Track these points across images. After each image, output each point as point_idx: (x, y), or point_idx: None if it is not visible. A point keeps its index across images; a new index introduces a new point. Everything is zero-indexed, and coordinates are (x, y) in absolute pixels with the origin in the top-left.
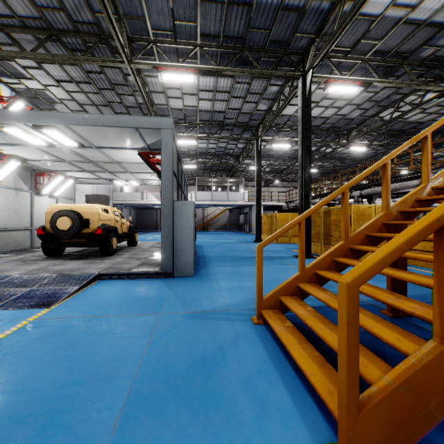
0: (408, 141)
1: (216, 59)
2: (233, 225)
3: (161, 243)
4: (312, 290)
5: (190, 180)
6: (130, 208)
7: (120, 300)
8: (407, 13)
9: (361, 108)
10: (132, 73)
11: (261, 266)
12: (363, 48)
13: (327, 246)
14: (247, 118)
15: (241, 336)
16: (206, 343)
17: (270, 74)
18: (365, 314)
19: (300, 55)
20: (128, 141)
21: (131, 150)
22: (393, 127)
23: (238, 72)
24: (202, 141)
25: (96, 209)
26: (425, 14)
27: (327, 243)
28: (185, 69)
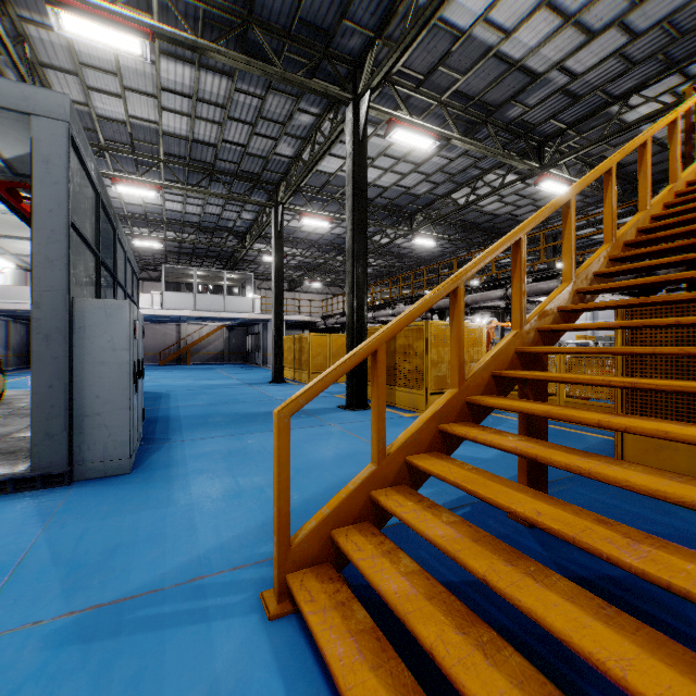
0: (548, 205)
1: (196, 28)
2: (235, 354)
3: (34, 401)
4: (409, 511)
5: (152, 270)
6: (7, 319)
7: None
8: (500, 40)
9: (431, 181)
10: None
11: (288, 461)
12: (440, 81)
13: (390, 388)
14: (258, 167)
15: (228, 687)
16: None
17: (299, 83)
18: (566, 594)
19: (350, 66)
20: None
21: None
22: (466, 217)
23: (241, 62)
24: (172, 198)
25: None
26: (520, 50)
27: (391, 383)
28: (121, 22)
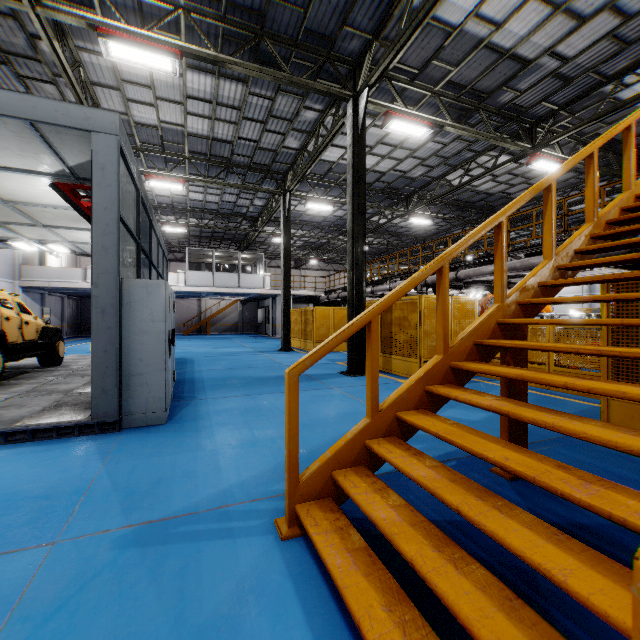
0: (529, 190)
1: (216, 43)
2: (248, 325)
3: (93, 363)
4: (397, 457)
5: (177, 252)
6: (61, 296)
7: None
8: (490, 33)
9: (426, 165)
10: (43, 29)
11: (297, 412)
12: (434, 73)
13: (387, 356)
14: (269, 159)
15: (251, 585)
16: (158, 634)
17: (305, 85)
18: (525, 523)
19: (350, 66)
20: (21, 153)
21: (33, 175)
22: (461, 196)
23: (254, 71)
24: (195, 189)
25: None
26: (510, 39)
27: (388, 352)
28: (156, 45)
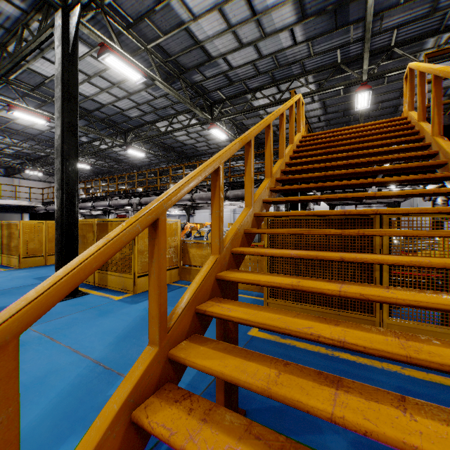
0: (238, 140)
1: None
2: None
3: None
4: None
5: None
6: None
7: None
8: (189, 20)
9: (141, 109)
10: None
11: None
12: (147, 31)
13: (103, 272)
14: None
15: None
16: None
17: None
18: None
19: None
20: None
21: None
22: (166, 141)
23: None
24: None
25: None
26: (202, 34)
27: (104, 268)
28: None
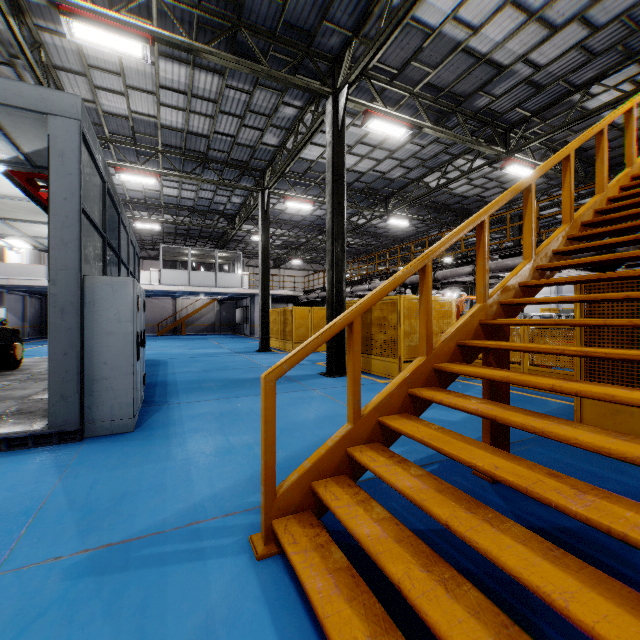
0: (510, 190)
1: (190, 31)
2: (225, 325)
3: (51, 367)
4: (381, 466)
5: (151, 250)
6: (23, 294)
7: None
8: (468, 36)
9: (404, 166)
10: None
11: (274, 420)
12: (413, 74)
13: (366, 356)
14: (246, 155)
15: (222, 615)
16: None
17: (284, 79)
18: (519, 538)
19: (330, 63)
20: None
21: None
22: (438, 198)
23: (231, 62)
24: (169, 184)
25: None
26: (486, 44)
27: (367, 352)
28: (125, 28)
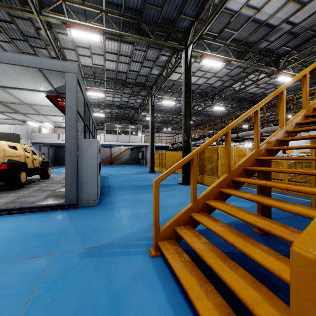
0: (271, 94)
1: (119, 26)
2: (133, 160)
3: (66, 177)
4: (205, 221)
5: (100, 125)
6: (48, 146)
7: (11, 240)
8: (254, 13)
9: (222, 80)
10: (42, 25)
11: (158, 199)
12: (225, 35)
13: (202, 175)
14: (144, 80)
15: (138, 275)
16: (100, 292)
17: (161, 44)
18: (264, 250)
19: (183, 34)
20: (34, 82)
21: (38, 92)
22: (240, 95)
23: (137, 39)
24: (109, 95)
25: (2, 146)
26: (265, 16)
27: (202, 173)
28: (92, 29)
